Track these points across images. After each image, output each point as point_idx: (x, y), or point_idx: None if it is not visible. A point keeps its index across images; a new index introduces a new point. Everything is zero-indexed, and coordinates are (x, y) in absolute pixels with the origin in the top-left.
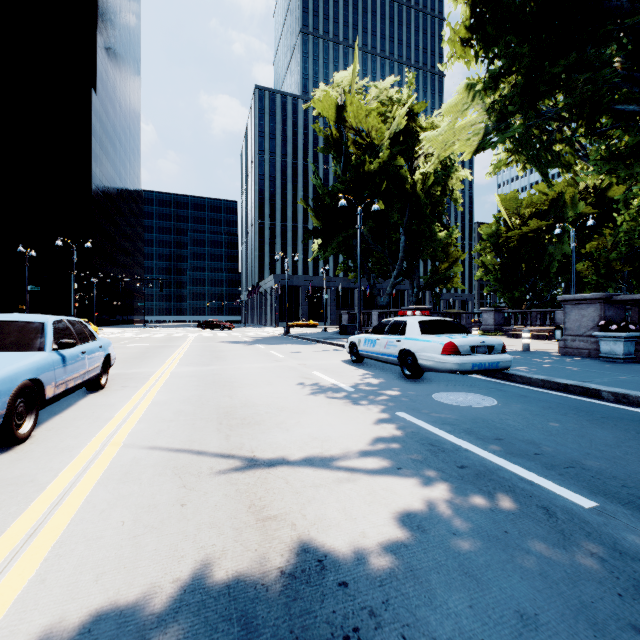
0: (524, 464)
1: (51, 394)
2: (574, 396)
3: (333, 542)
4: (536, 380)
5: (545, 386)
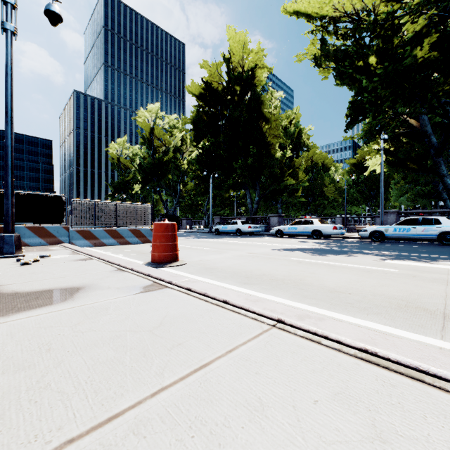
0: None
1: None
2: None
3: None
4: None
5: None
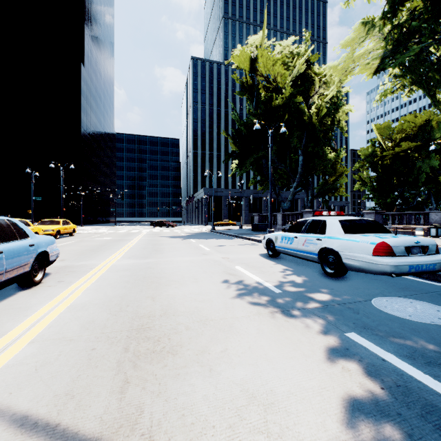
0: None
1: None
2: None
3: None
4: None
5: None
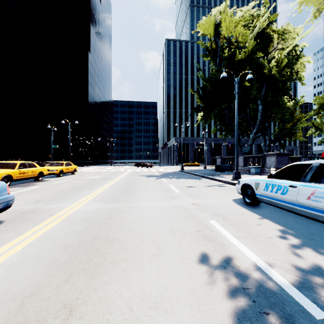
0: None
1: None
2: None
3: None
4: None
5: None
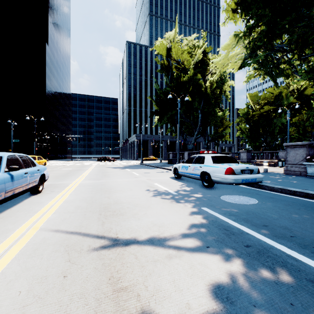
0: (286, 244)
1: (2, 197)
2: (300, 198)
3: (166, 313)
4: (277, 188)
5: (282, 192)
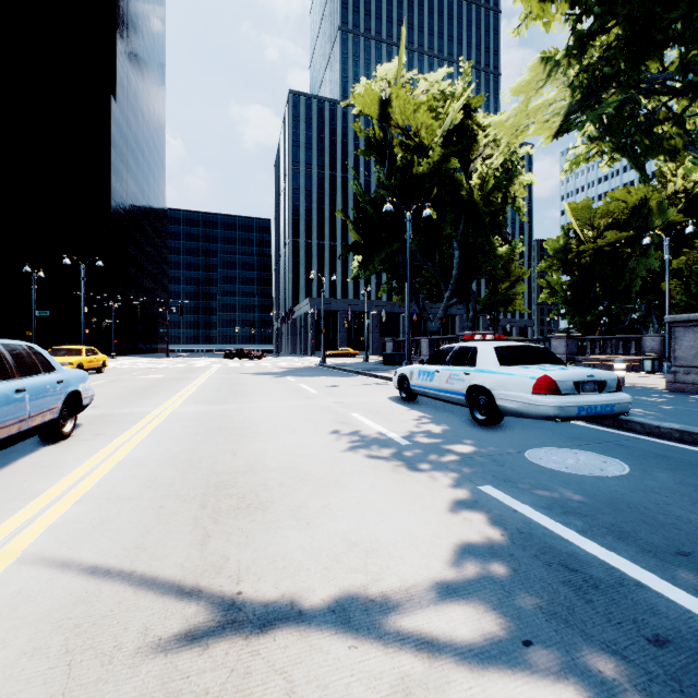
0: None
1: None
2: None
3: None
4: (668, 430)
5: (683, 439)
